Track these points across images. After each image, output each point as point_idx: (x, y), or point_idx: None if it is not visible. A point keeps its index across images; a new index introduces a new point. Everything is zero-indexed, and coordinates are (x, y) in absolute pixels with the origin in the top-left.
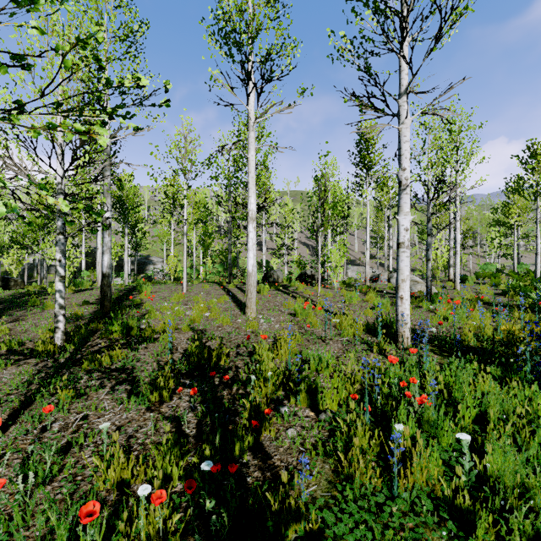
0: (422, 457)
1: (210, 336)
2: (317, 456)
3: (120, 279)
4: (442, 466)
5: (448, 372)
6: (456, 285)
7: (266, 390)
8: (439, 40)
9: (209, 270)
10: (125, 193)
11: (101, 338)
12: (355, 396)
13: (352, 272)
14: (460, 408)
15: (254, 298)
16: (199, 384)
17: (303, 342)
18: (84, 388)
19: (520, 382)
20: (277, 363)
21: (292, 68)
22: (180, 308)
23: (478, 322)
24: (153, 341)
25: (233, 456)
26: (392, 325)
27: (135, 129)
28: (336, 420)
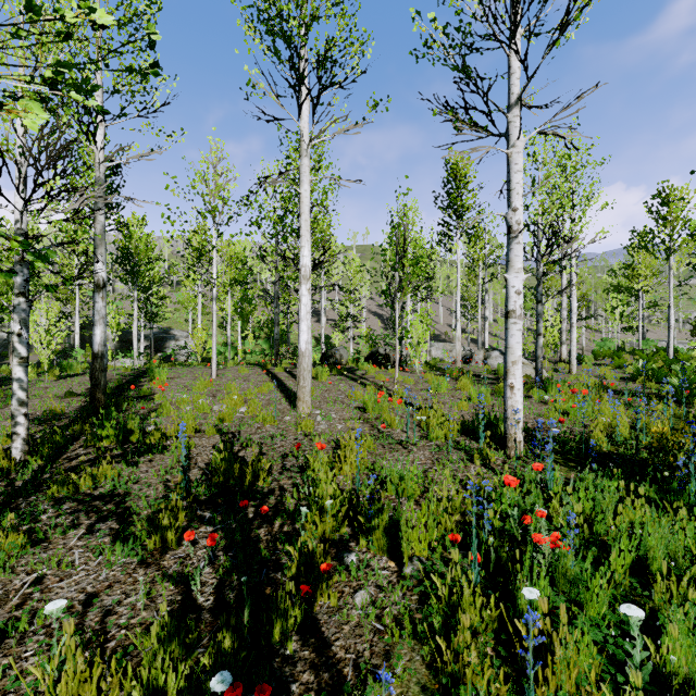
0: (568, 646)
1: (244, 442)
2: (402, 639)
3: (129, 360)
4: (596, 653)
5: (583, 494)
6: (572, 367)
7: (324, 528)
8: (566, 28)
9: (249, 347)
10: (134, 243)
11: (86, 447)
12: (456, 538)
13: (436, 350)
14: (613, 556)
15: (309, 387)
16: (223, 518)
17: (376, 450)
18: (47, 529)
19: (685, 508)
20: (340, 483)
21: (360, 71)
22: (205, 402)
23: (607, 417)
24: (162, 451)
25: (271, 643)
26: (498, 423)
27: (99, 112)
28: (429, 574)
